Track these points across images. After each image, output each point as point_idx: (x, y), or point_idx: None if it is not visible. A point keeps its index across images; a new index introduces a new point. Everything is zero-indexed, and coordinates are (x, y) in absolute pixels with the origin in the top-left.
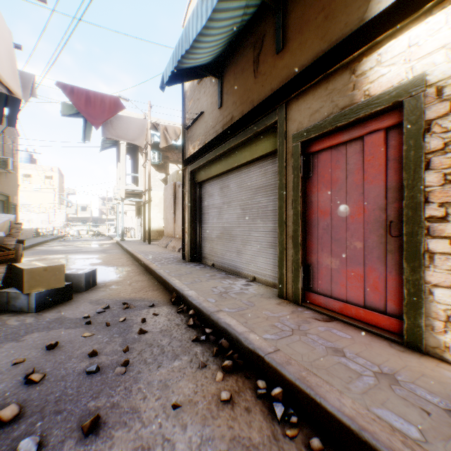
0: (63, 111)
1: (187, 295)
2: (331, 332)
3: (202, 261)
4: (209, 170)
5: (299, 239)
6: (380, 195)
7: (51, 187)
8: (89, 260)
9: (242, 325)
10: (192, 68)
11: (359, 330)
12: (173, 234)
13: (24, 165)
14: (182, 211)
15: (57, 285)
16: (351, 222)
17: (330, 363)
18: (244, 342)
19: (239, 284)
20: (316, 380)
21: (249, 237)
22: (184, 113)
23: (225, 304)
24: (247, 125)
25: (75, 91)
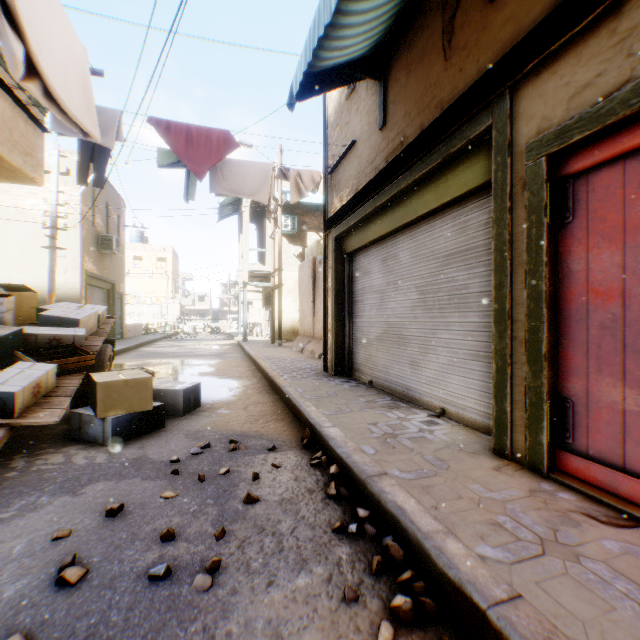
0: (159, 161)
1: (328, 436)
2: (639, 558)
3: (353, 376)
4: (364, 233)
5: (541, 346)
6: None
7: (163, 271)
8: (198, 367)
9: (427, 512)
10: (336, 69)
11: None
12: (311, 332)
13: (134, 246)
14: (324, 298)
15: (141, 406)
16: None
17: None
18: (437, 559)
19: (415, 420)
20: None
21: (433, 340)
22: (327, 149)
23: (392, 461)
24: (431, 145)
25: (172, 129)
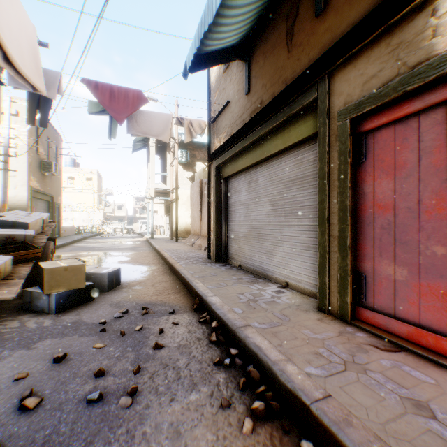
0: (90, 109)
1: (211, 302)
2: (401, 369)
3: (228, 262)
4: (236, 164)
5: (347, 240)
6: None
7: (91, 188)
8: (118, 257)
9: (275, 349)
10: (216, 52)
11: (444, 370)
12: (199, 232)
13: (68, 169)
14: (208, 208)
15: (77, 285)
16: (426, 219)
17: (414, 429)
18: (280, 377)
19: (269, 290)
20: None
21: (281, 237)
22: (210, 106)
23: (253, 317)
24: (279, 107)
25: (99, 87)
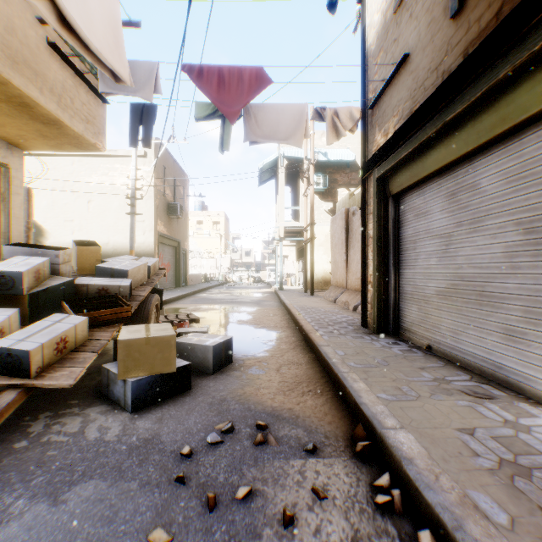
0: (197, 114)
1: (398, 452)
2: None
3: (401, 336)
4: (421, 164)
5: None
6: None
7: (218, 232)
8: (238, 314)
9: None
10: None
11: None
12: (344, 283)
13: (196, 213)
14: (363, 247)
15: (163, 367)
16: None
17: None
18: None
19: (540, 431)
20: None
21: None
22: (366, 84)
23: None
24: None
25: (204, 73)
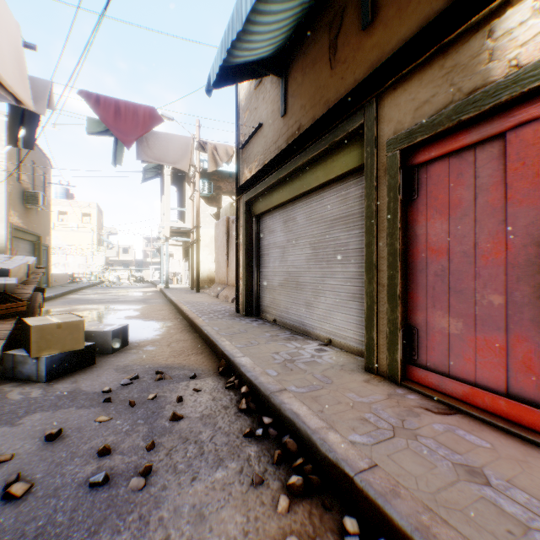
0: (89, 128)
1: (240, 364)
2: (455, 434)
3: (261, 316)
4: (270, 199)
5: (397, 289)
6: (536, 222)
7: (89, 225)
8: (124, 312)
9: (315, 415)
10: (246, 65)
11: (501, 433)
12: (225, 280)
13: (59, 202)
14: (236, 251)
15: (74, 346)
16: (482, 265)
17: (467, 497)
18: (321, 447)
19: (309, 349)
20: (449, 534)
21: (323, 286)
22: (239, 128)
23: (290, 380)
24: (321, 133)
25: (102, 102)
